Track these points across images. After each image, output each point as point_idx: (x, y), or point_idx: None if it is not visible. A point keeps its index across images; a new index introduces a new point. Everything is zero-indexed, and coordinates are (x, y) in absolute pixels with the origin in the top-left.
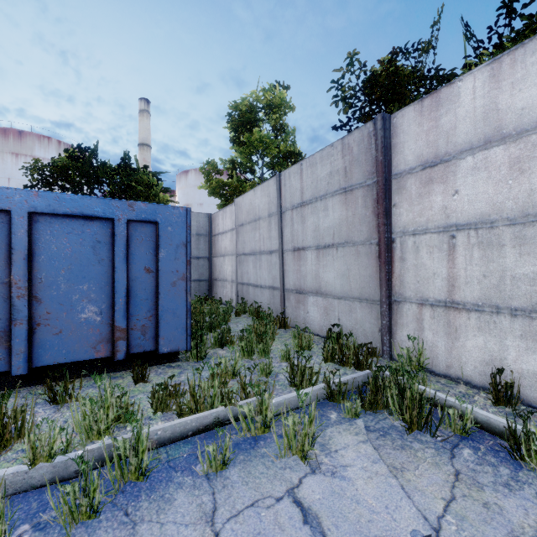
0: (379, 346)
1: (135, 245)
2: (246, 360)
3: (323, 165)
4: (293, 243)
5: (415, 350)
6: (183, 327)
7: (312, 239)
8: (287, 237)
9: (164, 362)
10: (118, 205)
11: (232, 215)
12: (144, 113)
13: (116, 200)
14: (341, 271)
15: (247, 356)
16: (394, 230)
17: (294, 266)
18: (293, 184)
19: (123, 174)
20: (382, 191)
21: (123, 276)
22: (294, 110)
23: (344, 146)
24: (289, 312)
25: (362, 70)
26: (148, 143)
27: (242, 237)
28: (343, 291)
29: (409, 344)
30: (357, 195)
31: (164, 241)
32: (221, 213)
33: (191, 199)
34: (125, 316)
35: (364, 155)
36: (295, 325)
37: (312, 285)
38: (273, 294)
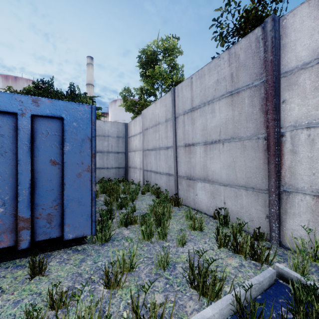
0: (266, 231)
1: (40, 139)
2: (145, 243)
3: (210, 75)
4: (184, 141)
5: (311, 241)
6: (88, 214)
7: (200, 137)
8: (180, 136)
9: (71, 245)
10: (22, 100)
11: (140, 123)
12: (90, 65)
13: (19, 95)
14: (226, 162)
15: (146, 238)
16: (284, 124)
17: (185, 158)
18: (184, 94)
19: (70, 97)
20: (272, 89)
21: (27, 168)
22: (182, 54)
23: (231, 55)
24: (181, 193)
25: (236, 10)
26: (92, 83)
27: (147, 138)
28: (229, 179)
29: (301, 234)
30: (243, 96)
31: (69, 135)
32: (133, 122)
33: (118, 117)
34: (29, 207)
35: (251, 59)
36: (188, 206)
37: (200, 173)
38: (168, 179)
